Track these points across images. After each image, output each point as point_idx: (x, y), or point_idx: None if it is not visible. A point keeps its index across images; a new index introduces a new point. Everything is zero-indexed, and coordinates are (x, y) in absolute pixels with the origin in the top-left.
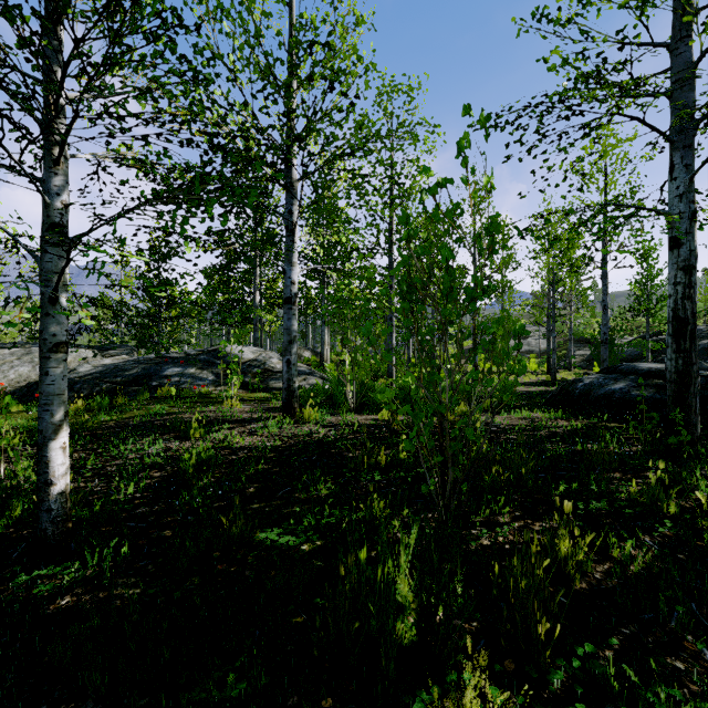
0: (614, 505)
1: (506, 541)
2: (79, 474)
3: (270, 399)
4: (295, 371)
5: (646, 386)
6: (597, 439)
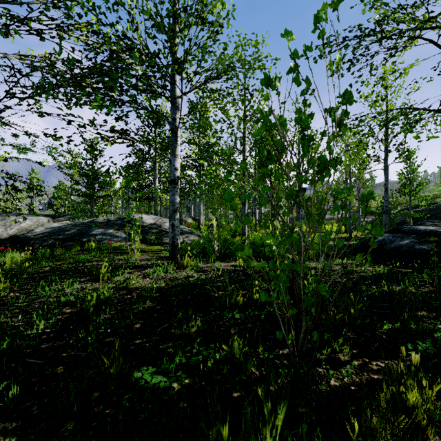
0: (438, 345)
1: (350, 381)
2: (9, 310)
3: (162, 251)
4: (178, 231)
5: (425, 242)
6: (397, 282)
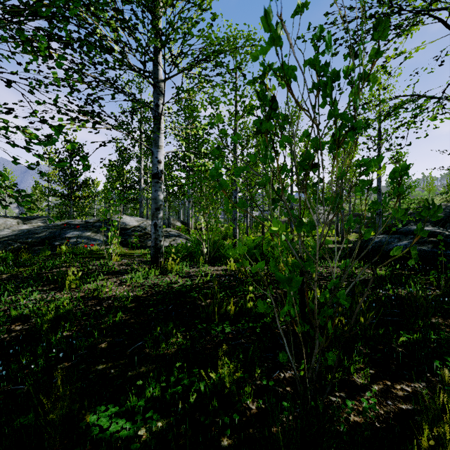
0: None
1: (373, 415)
2: None
3: (145, 255)
4: (161, 232)
5: (425, 243)
6: (401, 285)
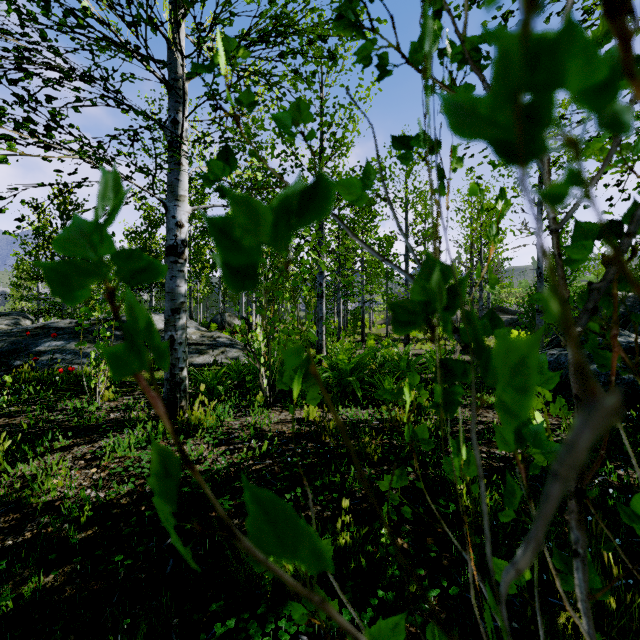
0: None
1: None
2: None
3: None
4: (183, 352)
5: None
6: (624, 457)
